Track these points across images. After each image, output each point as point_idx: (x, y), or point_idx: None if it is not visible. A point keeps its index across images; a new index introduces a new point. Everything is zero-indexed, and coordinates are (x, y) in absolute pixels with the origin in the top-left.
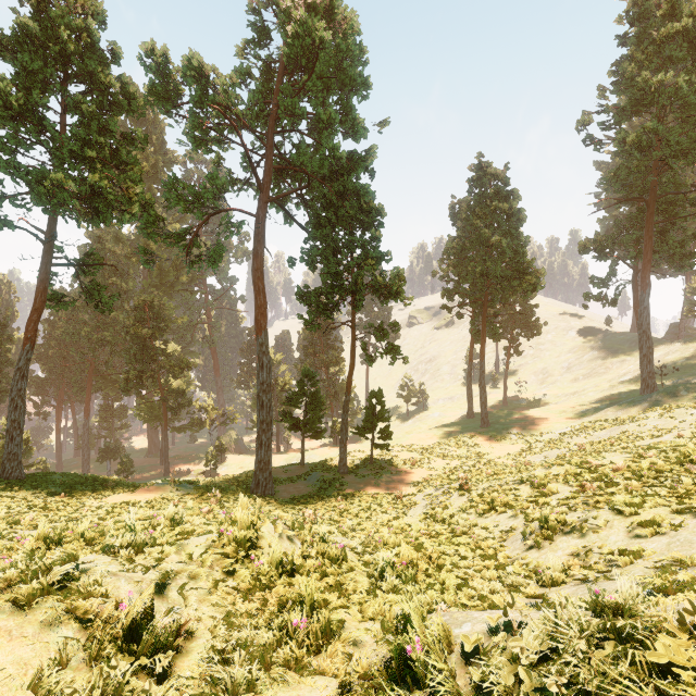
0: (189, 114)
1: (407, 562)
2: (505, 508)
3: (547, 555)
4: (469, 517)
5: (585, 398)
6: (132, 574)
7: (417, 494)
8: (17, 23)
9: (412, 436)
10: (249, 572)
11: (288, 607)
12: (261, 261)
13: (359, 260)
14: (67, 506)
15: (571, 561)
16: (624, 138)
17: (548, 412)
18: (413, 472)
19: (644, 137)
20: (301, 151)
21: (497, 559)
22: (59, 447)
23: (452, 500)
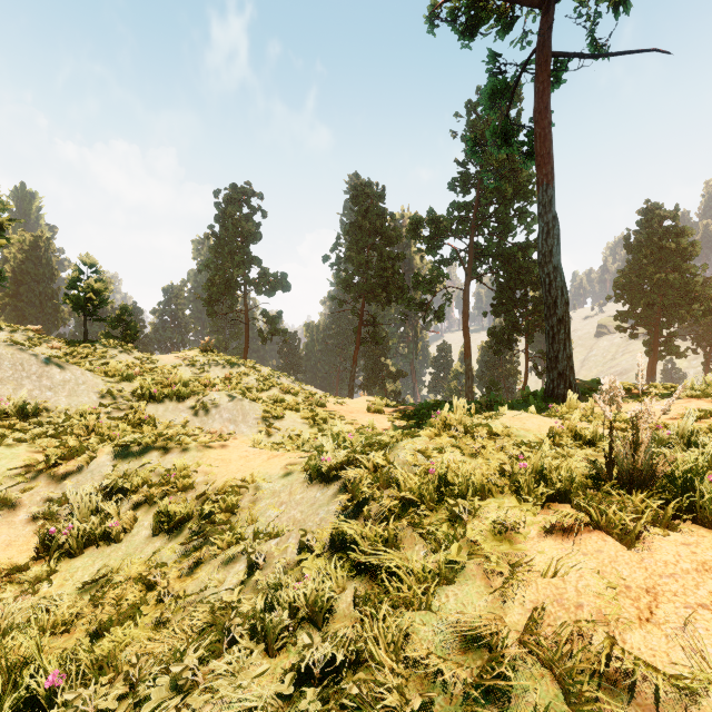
0: (429, 242)
1: None
2: None
3: None
4: None
5: None
6: None
7: None
8: (360, 223)
9: None
10: None
11: None
12: (467, 317)
13: (530, 311)
14: None
15: None
16: None
17: None
18: None
19: None
20: (490, 243)
21: None
22: None
23: None
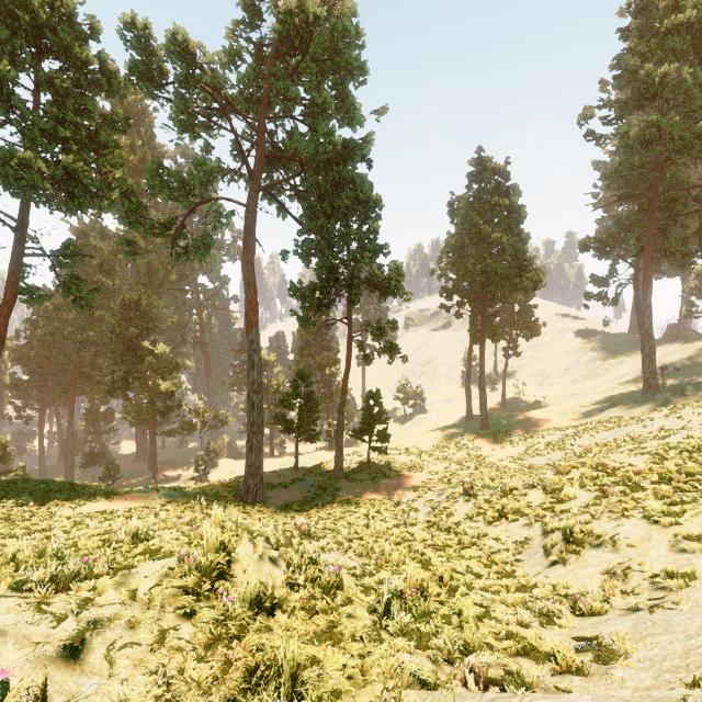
0: (174, 95)
1: (415, 587)
2: (516, 515)
3: (576, 572)
4: (477, 525)
5: (585, 399)
6: (31, 630)
7: (417, 499)
8: None
9: (410, 439)
10: (213, 613)
11: (259, 674)
12: (252, 253)
13: (355, 253)
14: (34, 516)
15: (608, 581)
16: (627, 132)
17: (548, 414)
18: (412, 476)
19: (647, 131)
20: (295, 139)
21: (516, 576)
22: (41, 452)
23: (457, 507)
